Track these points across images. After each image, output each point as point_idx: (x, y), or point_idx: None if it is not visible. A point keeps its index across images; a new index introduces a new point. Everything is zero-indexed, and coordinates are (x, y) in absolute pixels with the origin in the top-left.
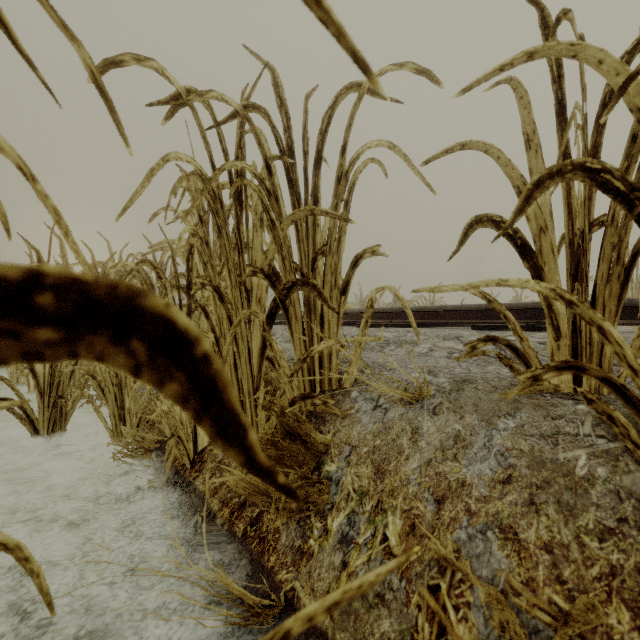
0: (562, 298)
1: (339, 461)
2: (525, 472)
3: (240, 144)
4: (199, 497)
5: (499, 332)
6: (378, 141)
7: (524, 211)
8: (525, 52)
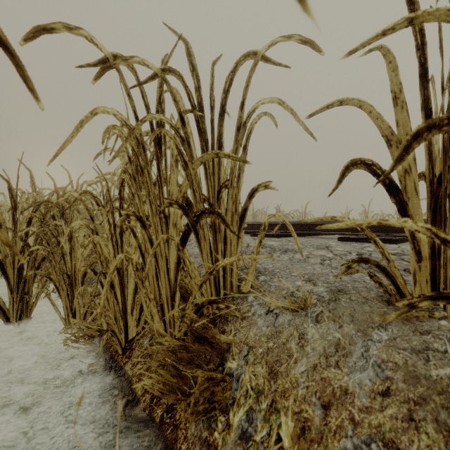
0: (437, 237)
1: (239, 359)
2: (402, 386)
3: (160, 100)
4: (127, 381)
5: (359, 243)
6: (270, 98)
7: (403, 159)
8: (406, 18)
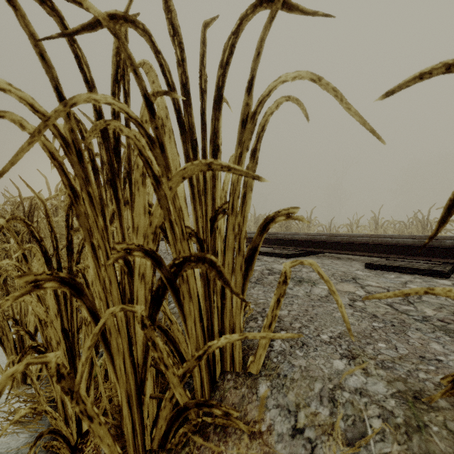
0: None
1: None
2: None
3: (116, 76)
4: None
5: (397, 275)
6: (296, 72)
7: None
8: None
